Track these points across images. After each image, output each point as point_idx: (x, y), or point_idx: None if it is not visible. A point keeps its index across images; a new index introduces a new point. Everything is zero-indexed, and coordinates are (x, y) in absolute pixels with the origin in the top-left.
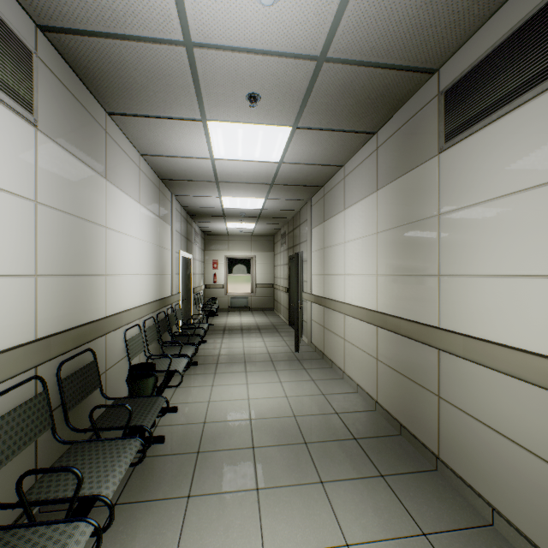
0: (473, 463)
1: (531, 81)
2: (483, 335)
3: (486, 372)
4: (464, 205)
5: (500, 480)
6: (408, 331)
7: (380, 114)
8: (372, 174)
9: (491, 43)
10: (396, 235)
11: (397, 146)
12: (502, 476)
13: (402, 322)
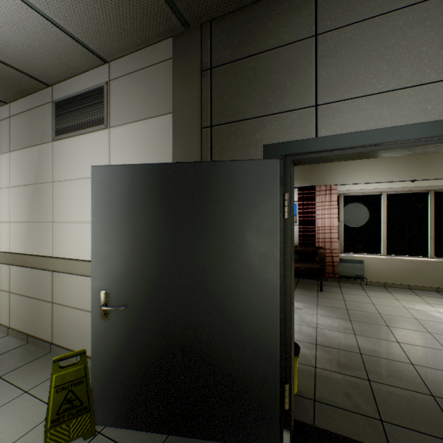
0: (70, 334)
1: (91, 123)
2: (74, 256)
3: (75, 277)
4: (66, 179)
5: (81, 335)
6: (33, 263)
7: (9, 92)
8: (6, 136)
9: (77, 90)
10: (26, 191)
11: (27, 123)
12: (82, 332)
13: (28, 257)
